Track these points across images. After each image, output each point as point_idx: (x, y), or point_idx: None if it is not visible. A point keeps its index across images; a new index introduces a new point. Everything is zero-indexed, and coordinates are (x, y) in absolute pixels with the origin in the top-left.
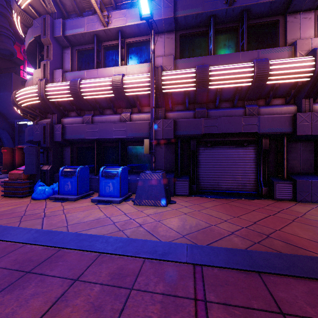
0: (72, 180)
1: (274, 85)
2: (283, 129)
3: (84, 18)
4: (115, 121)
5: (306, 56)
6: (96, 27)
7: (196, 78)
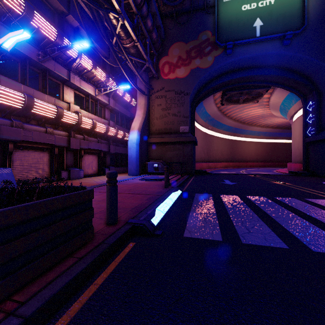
0: None
1: (63, 121)
2: (65, 144)
3: None
4: None
5: (74, 112)
6: None
7: (24, 102)
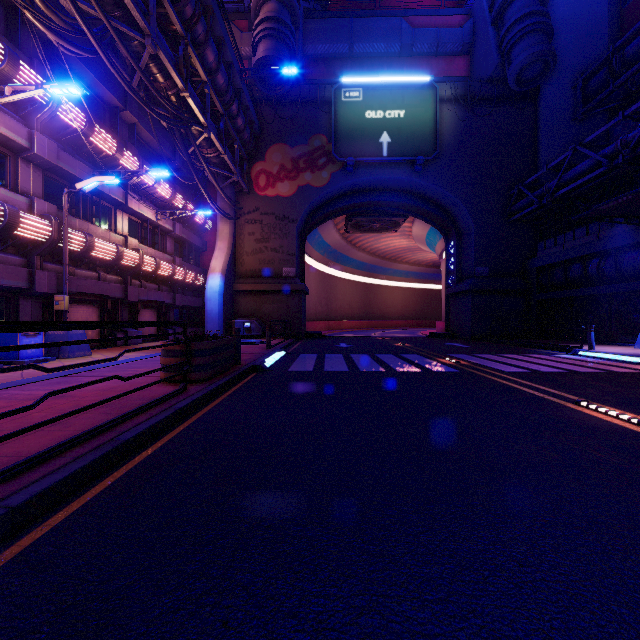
0: None
1: (120, 263)
2: (121, 295)
3: None
4: None
5: (133, 249)
6: None
7: (85, 243)
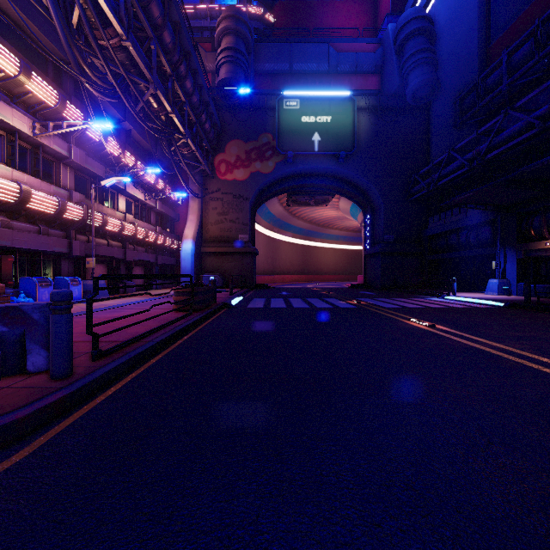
0: (49, 290)
1: (122, 233)
2: (122, 257)
3: (11, 108)
4: (34, 232)
5: (130, 223)
6: (24, 128)
7: (102, 221)
